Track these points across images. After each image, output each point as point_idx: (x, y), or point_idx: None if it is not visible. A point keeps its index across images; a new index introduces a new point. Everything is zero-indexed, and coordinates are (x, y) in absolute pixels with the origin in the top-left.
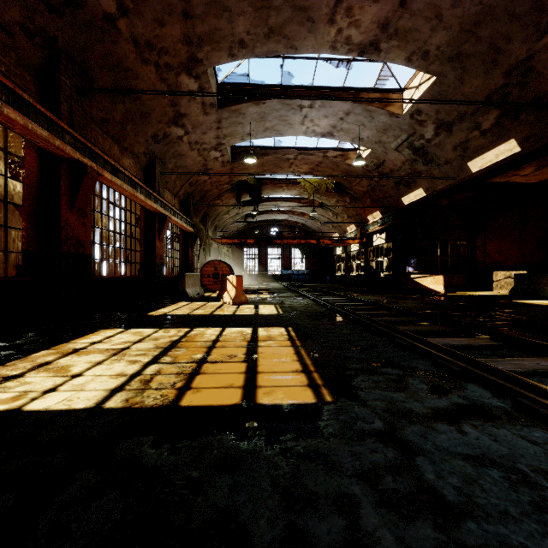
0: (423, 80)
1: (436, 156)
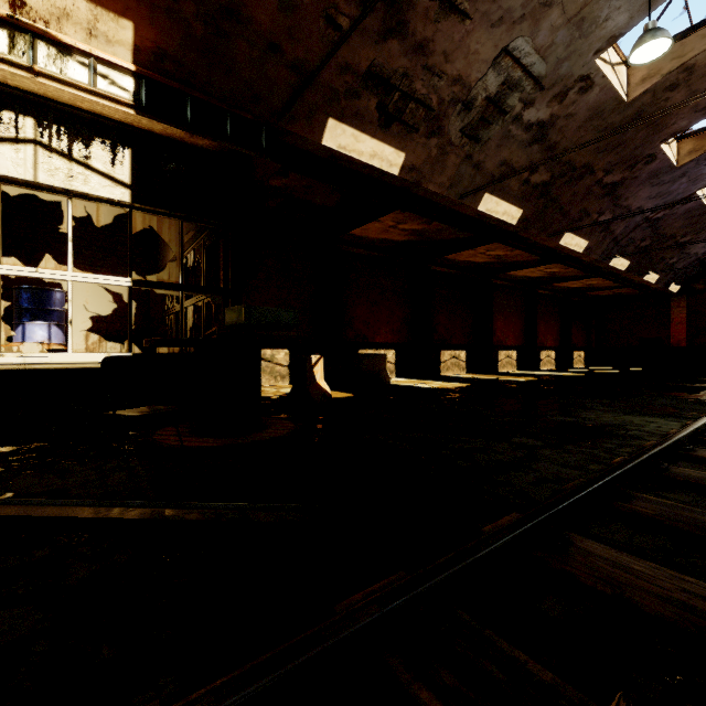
0: (617, 71)
1: (485, 143)
